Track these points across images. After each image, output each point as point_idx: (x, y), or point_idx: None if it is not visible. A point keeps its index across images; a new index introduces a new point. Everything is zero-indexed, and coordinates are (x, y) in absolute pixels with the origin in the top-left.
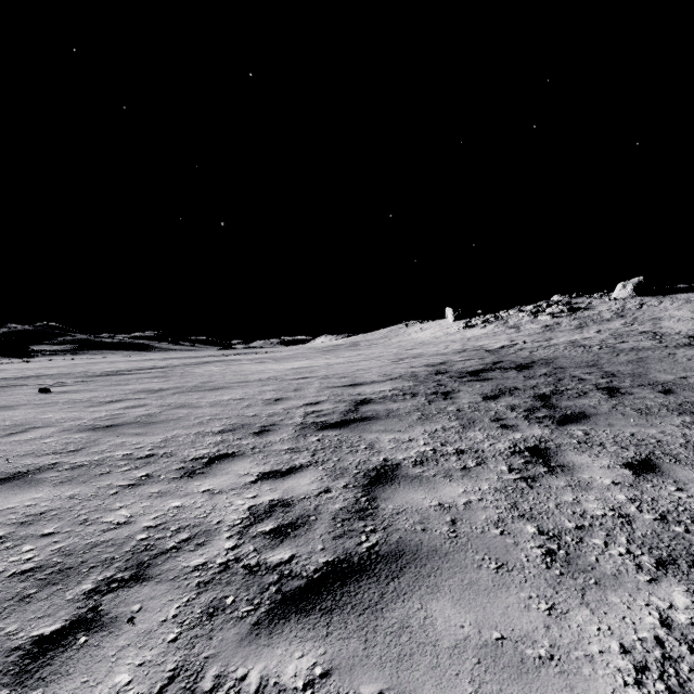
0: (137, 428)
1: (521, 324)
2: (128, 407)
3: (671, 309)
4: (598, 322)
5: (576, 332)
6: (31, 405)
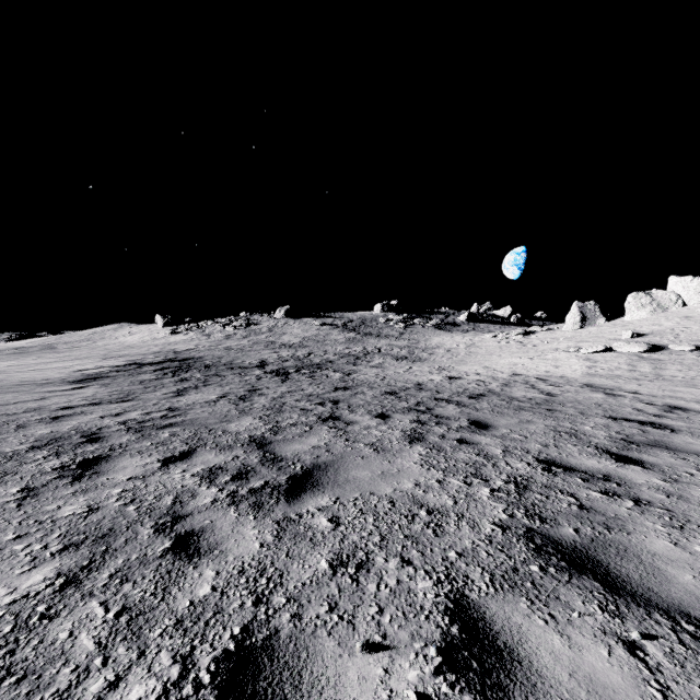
0: None
1: (213, 333)
2: None
3: (296, 328)
4: (257, 334)
5: (239, 340)
6: None
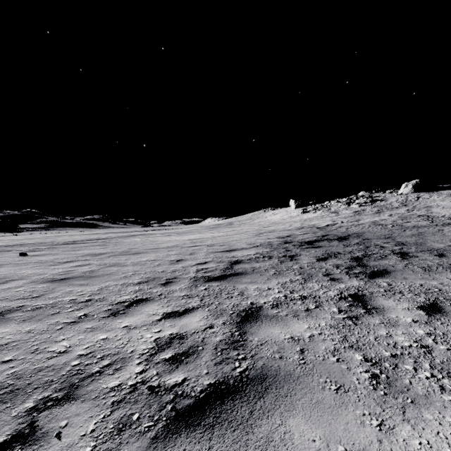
0: (82, 281)
1: (339, 210)
2: (77, 265)
3: (438, 200)
4: (390, 209)
5: (376, 215)
6: (13, 264)
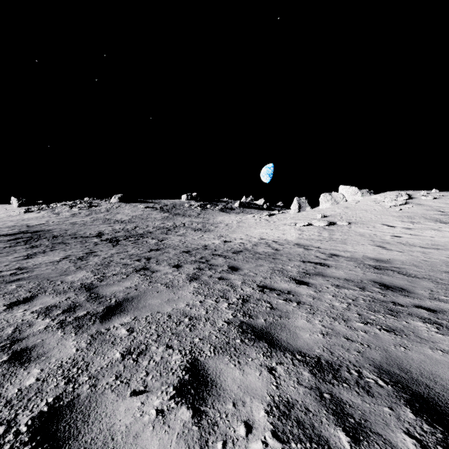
0: None
1: (62, 212)
2: None
3: (127, 209)
4: (97, 213)
5: (83, 217)
6: None
